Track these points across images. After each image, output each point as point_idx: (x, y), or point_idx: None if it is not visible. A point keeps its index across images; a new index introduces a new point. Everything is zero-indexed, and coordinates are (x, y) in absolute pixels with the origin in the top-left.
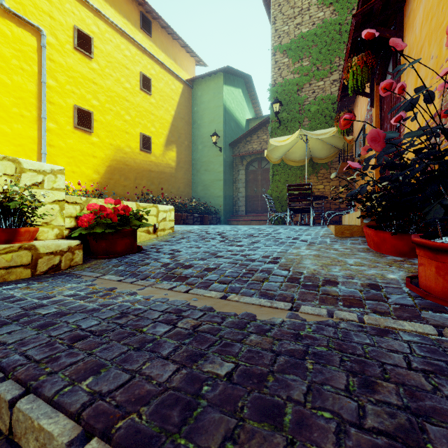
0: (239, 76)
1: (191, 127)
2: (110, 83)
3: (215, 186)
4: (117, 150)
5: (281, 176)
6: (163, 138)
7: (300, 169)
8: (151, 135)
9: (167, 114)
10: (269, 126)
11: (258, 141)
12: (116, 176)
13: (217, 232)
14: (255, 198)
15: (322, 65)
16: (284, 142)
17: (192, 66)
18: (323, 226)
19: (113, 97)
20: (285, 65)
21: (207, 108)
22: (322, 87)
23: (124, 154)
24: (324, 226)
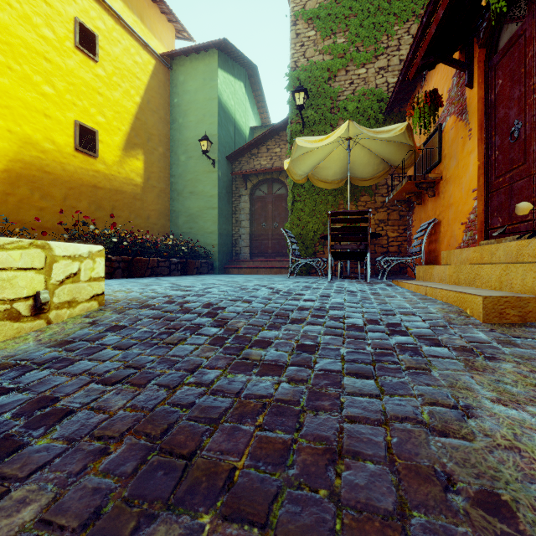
0: (241, 63)
1: (169, 128)
2: (7, 19)
3: (206, 217)
4: (25, 144)
5: (304, 203)
6: (120, 137)
7: (333, 194)
8: (97, 128)
9: (128, 99)
10: (288, 129)
11: (268, 155)
12: (22, 190)
13: (205, 304)
14: (264, 236)
15: (364, 44)
16: (321, 142)
17: (171, 36)
18: (382, 281)
19: (14, 46)
20: (310, 40)
21: (194, 100)
22: (363, 77)
23: (41, 152)
24: (384, 281)
